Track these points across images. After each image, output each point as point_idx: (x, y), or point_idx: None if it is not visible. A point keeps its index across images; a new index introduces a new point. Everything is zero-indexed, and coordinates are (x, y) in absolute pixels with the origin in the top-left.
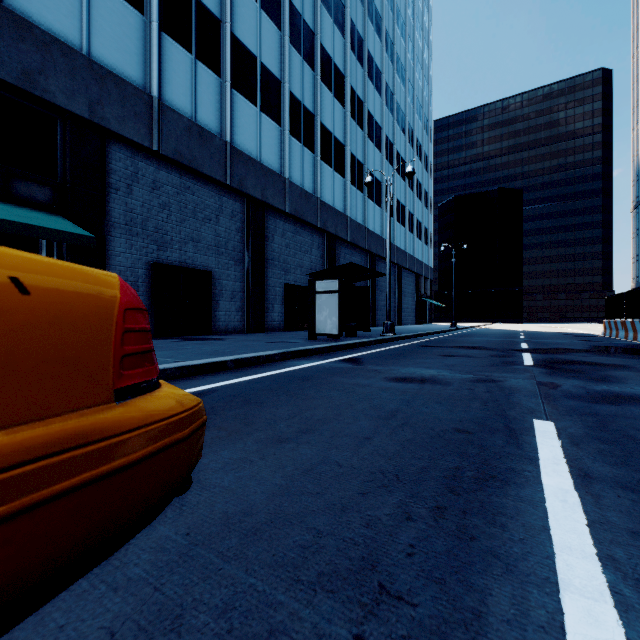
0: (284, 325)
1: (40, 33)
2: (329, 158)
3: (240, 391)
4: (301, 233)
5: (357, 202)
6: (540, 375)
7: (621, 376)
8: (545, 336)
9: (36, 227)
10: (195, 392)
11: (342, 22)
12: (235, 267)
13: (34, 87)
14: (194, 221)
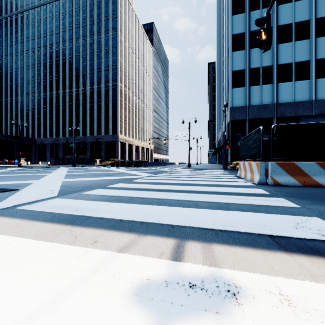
0: None
1: (284, 104)
2: None
3: None
4: None
5: None
6: None
7: None
8: None
9: None
10: None
11: None
12: None
13: (283, 115)
14: None
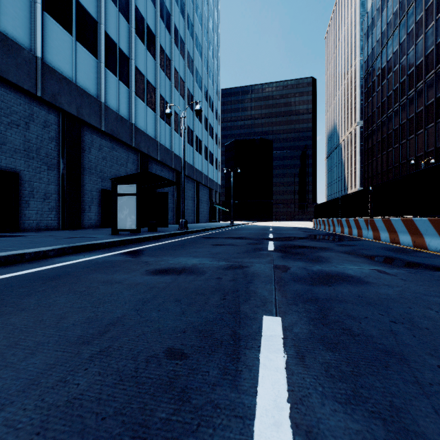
0: (101, 223)
1: None
2: (142, 95)
3: None
4: (117, 149)
5: (166, 132)
6: (277, 259)
7: (327, 256)
8: (284, 229)
9: None
10: None
11: None
12: (48, 171)
13: None
14: None
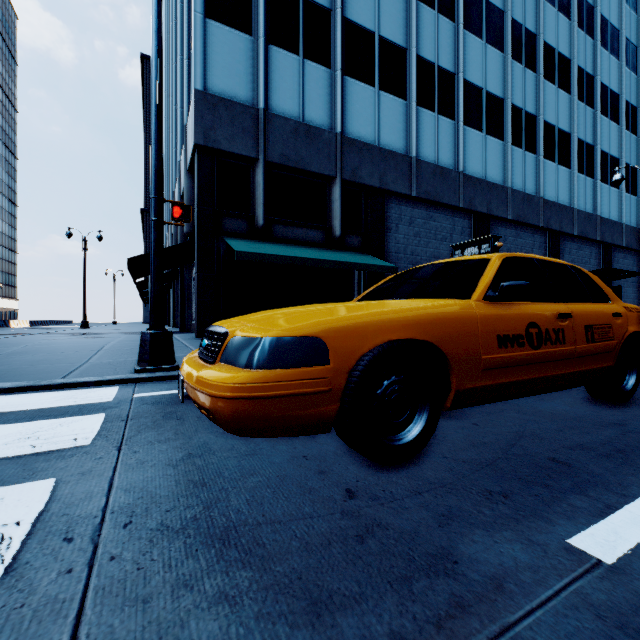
0: None
1: (358, 143)
2: (552, 153)
3: None
4: (521, 236)
5: (585, 190)
6: None
7: None
8: None
9: (374, 265)
10: None
11: (567, 4)
12: None
13: (356, 178)
14: (435, 242)
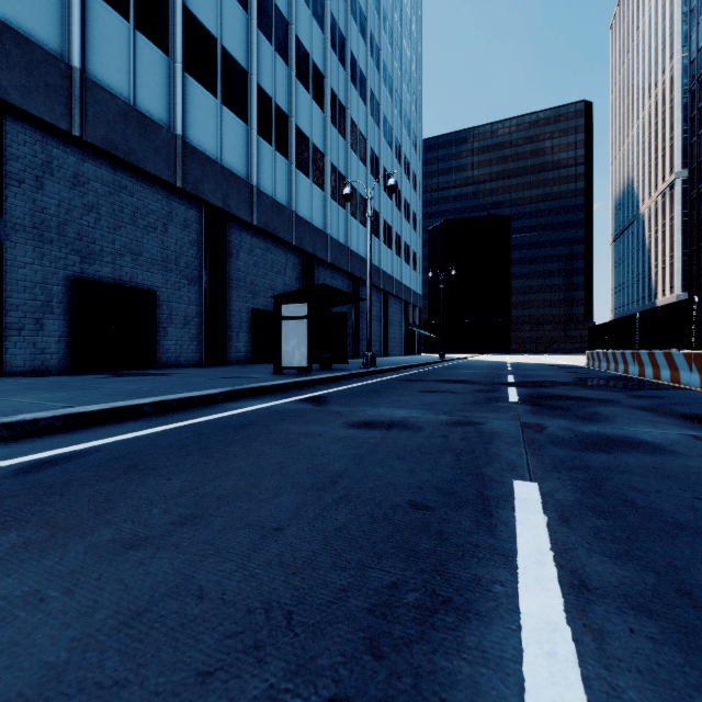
0: (252, 357)
1: None
2: (306, 167)
3: (135, 450)
4: (273, 251)
5: (339, 219)
6: (525, 414)
7: (609, 413)
8: (532, 368)
9: None
10: (64, 454)
11: (321, 15)
12: (189, 287)
13: None
14: (133, 229)
